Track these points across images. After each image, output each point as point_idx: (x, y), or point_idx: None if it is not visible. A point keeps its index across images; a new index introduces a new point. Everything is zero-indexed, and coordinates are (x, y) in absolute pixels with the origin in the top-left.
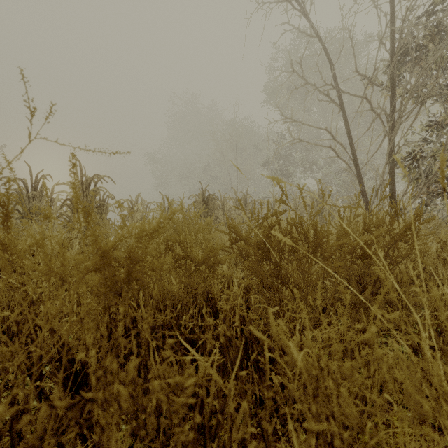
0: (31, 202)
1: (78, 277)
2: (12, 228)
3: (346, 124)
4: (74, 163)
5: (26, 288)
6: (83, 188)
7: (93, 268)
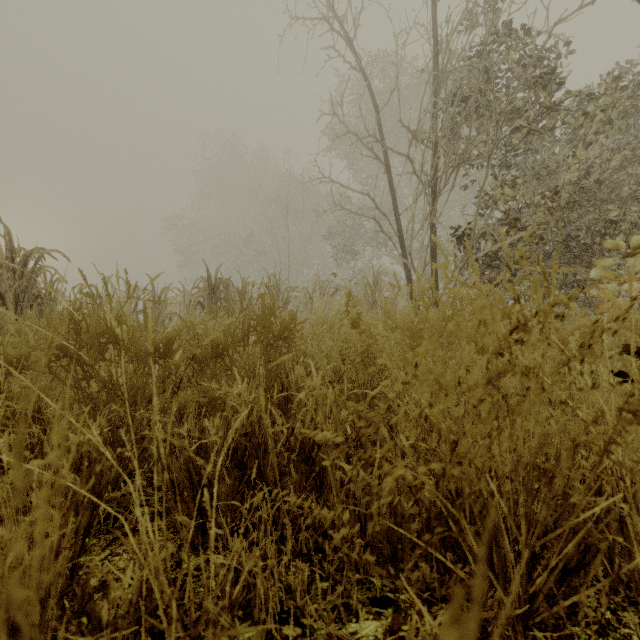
0: None
1: None
2: None
3: (392, 190)
4: None
5: None
6: (14, 268)
7: None
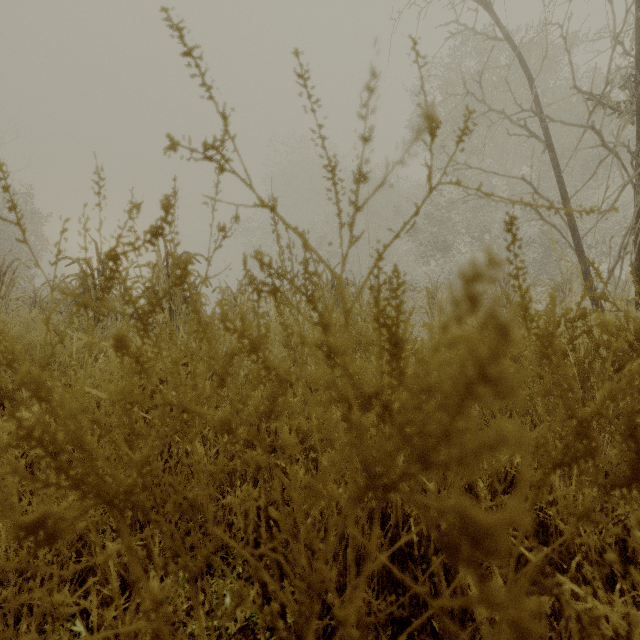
0: (99, 292)
1: (534, 478)
2: (406, 373)
3: (557, 170)
4: (513, 234)
5: (256, 454)
6: (168, 272)
7: (562, 458)
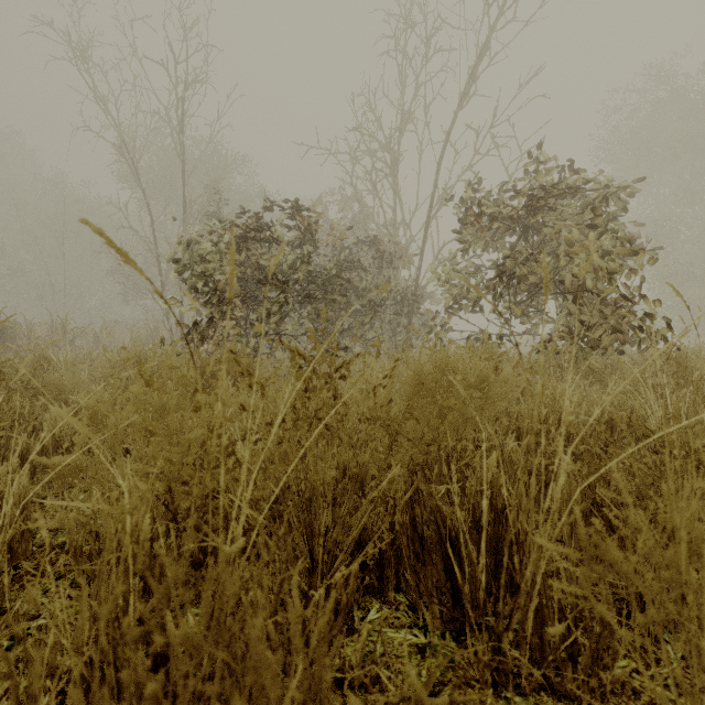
0: None
1: None
2: None
3: (161, 275)
4: None
5: None
6: None
7: None
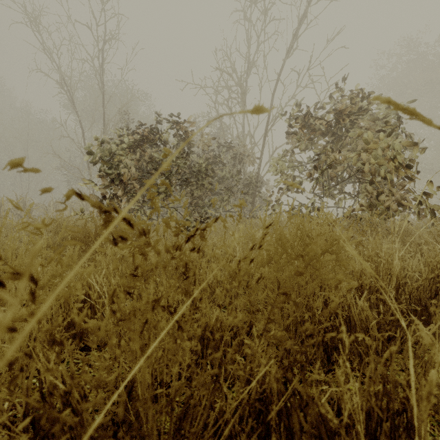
0: None
1: None
2: None
3: (89, 168)
4: None
5: None
6: None
7: None
